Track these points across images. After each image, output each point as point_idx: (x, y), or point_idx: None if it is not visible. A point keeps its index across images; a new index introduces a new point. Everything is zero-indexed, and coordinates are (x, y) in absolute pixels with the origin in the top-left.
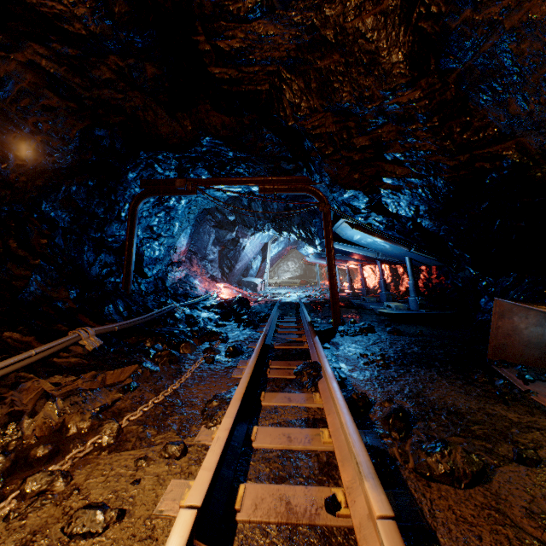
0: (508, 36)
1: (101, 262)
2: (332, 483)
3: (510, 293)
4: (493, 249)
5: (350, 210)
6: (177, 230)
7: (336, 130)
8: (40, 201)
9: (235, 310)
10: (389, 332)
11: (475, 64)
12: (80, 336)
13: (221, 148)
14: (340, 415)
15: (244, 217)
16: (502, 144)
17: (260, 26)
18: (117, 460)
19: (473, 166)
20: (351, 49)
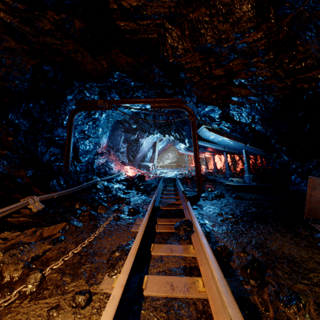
0: None
1: (50, 152)
2: None
3: (313, 172)
4: (303, 144)
5: (208, 119)
6: (100, 133)
7: (201, 65)
8: (7, 112)
9: (135, 183)
10: (234, 197)
11: (305, 8)
12: (28, 202)
13: (126, 79)
14: (213, 270)
15: (142, 126)
16: (317, 70)
17: None
18: (34, 309)
19: (295, 87)
20: (214, 3)
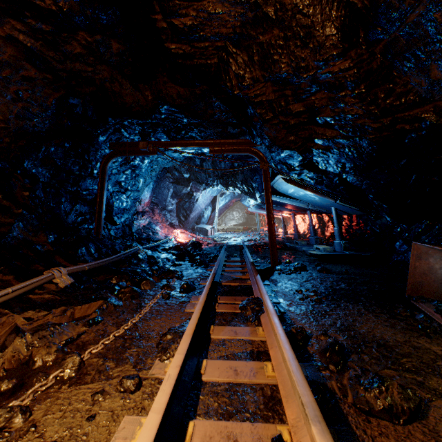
0: (434, 5)
1: (76, 211)
2: (277, 419)
3: (422, 237)
4: (408, 200)
5: (285, 167)
6: (142, 185)
7: (275, 98)
8: (23, 159)
9: (189, 252)
10: (319, 270)
11: (401, 34)
12: (54, 275)
13: (177, 115)
14: (283, 351)
15: (197, 175)
16: (421, 108)
17: (210, 4)
18: (75, 394)
19: (394, 128)
20: (290, 24)
